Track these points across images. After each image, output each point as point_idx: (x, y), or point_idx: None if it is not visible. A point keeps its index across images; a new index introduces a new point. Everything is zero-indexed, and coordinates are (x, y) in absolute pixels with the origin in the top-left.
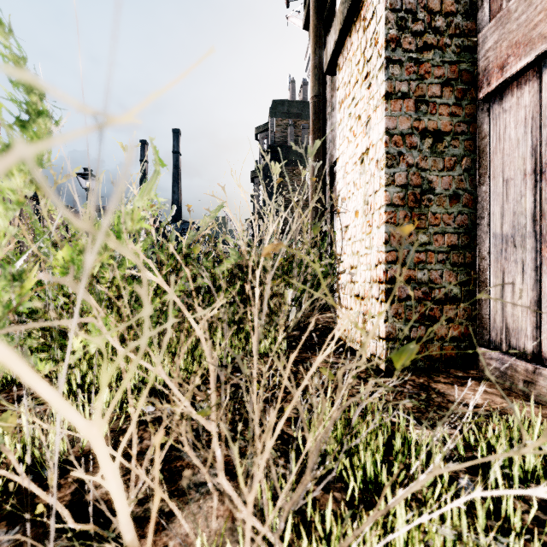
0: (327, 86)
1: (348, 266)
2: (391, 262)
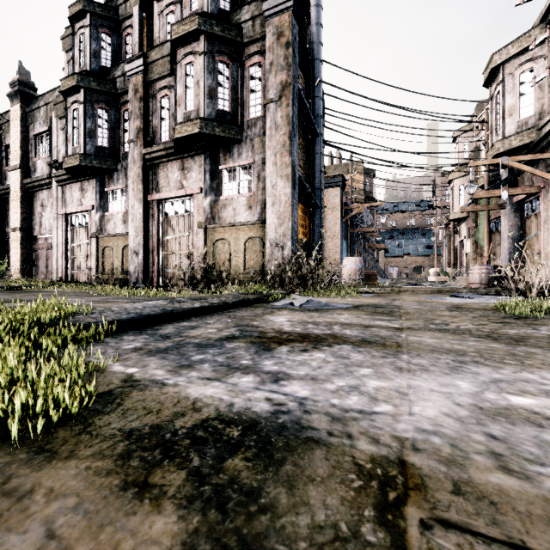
0: (3, 214)
1: (14, 268)
2: (21, 268)
